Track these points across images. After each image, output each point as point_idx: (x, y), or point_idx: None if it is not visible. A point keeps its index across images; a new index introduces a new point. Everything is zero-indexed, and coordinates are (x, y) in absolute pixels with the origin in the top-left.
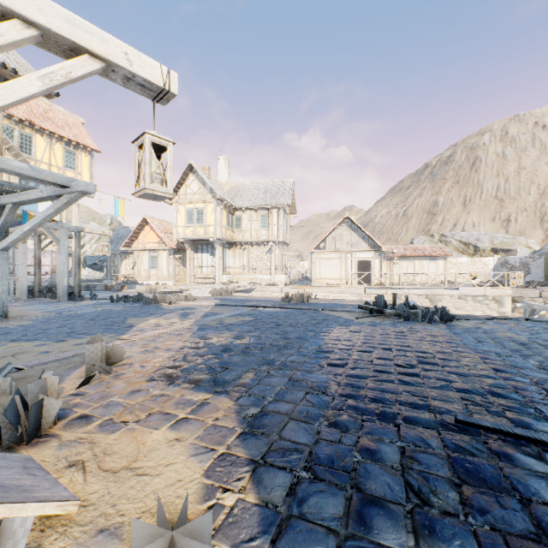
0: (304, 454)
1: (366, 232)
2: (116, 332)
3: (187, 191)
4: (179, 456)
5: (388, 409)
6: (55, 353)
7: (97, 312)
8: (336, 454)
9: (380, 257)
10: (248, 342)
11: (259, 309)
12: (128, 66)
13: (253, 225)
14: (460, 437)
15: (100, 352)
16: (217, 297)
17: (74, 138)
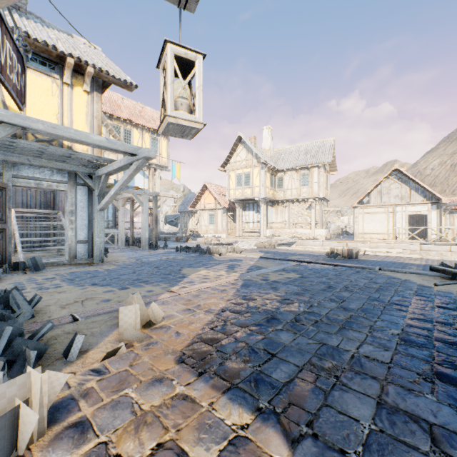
0: None
1: (420, 183)
2: (169, 282)
3: (237, 159)
4: None
5: None
6: (112, 302)
7: (163, 261)
8: None
9: (439, 210)
10: (298, 309)
11: (304, 264)
12: None
13: (293, 184)
14: None
15: (134, 315)
16: (262, 250)
17: (156, 128)
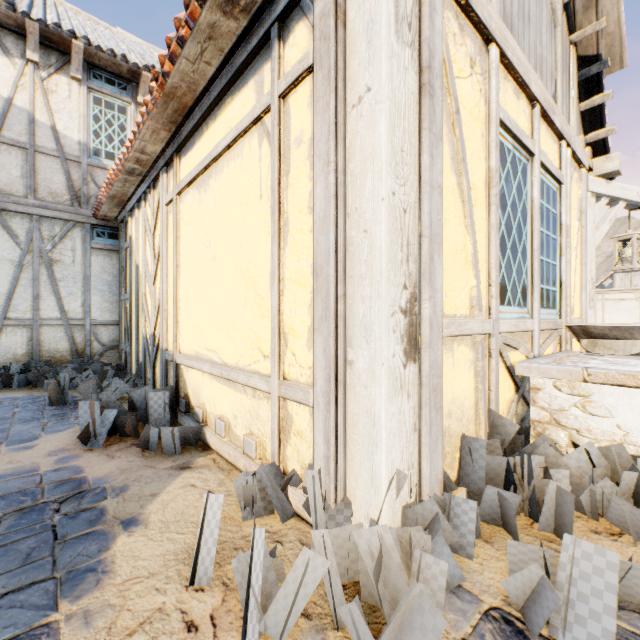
0: None
1: None
2: None
3: None
4: None
5: None
6: None
7: None
8: None
9: None
10: None
11: None
12: (637, 199)
13: None
14: None
15: None
16: None
17: None
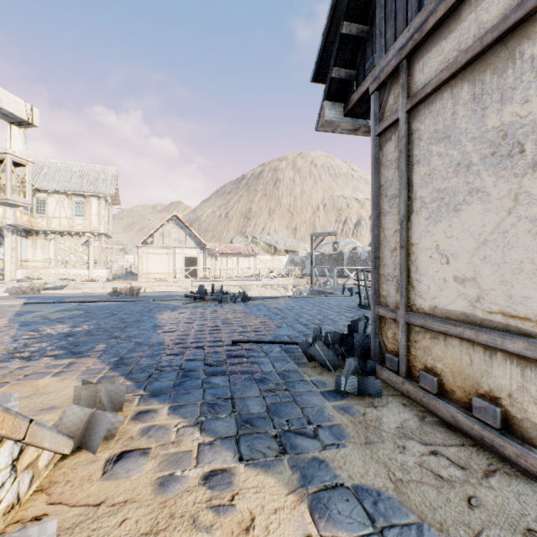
0: (154, 366)
1: (192, 231)
2: None
3: None
4: (72, 383)
5: (200, 345)
6: None
7: None
8: (172, 363)
9: (205, 253)
10: (89, 328)
11: (87, 304)
12: None
13: (63, 212)
14: (232, 347)
15: None
16: (20, 296)
17: None
